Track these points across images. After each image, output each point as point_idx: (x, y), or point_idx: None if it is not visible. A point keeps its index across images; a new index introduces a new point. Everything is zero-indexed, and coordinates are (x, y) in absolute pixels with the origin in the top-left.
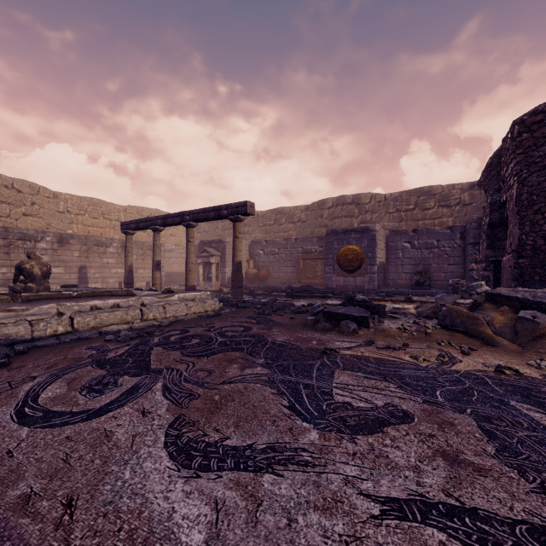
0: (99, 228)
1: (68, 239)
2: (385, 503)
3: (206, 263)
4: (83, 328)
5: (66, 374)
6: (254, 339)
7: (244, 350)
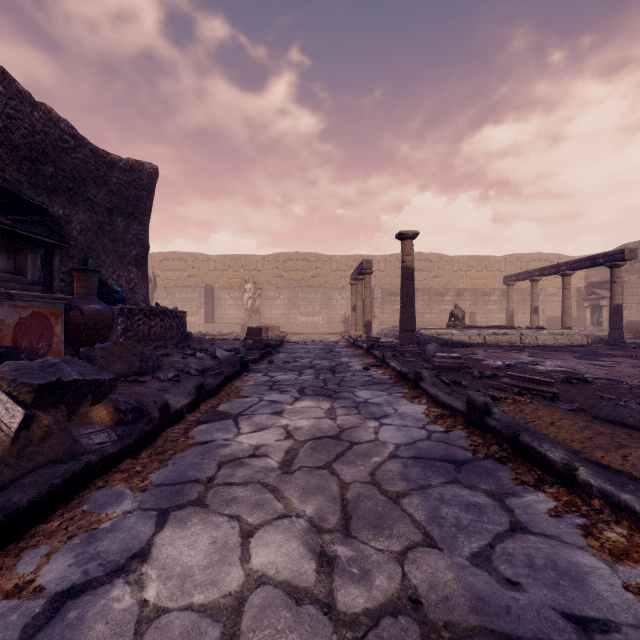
0: (482, 279)
1: (462, 292)
2: (577, 362)
3: (596, 306)
4: (489, 342)
5: (491, 349)
6: (589, 351)
7: (576, 352)
